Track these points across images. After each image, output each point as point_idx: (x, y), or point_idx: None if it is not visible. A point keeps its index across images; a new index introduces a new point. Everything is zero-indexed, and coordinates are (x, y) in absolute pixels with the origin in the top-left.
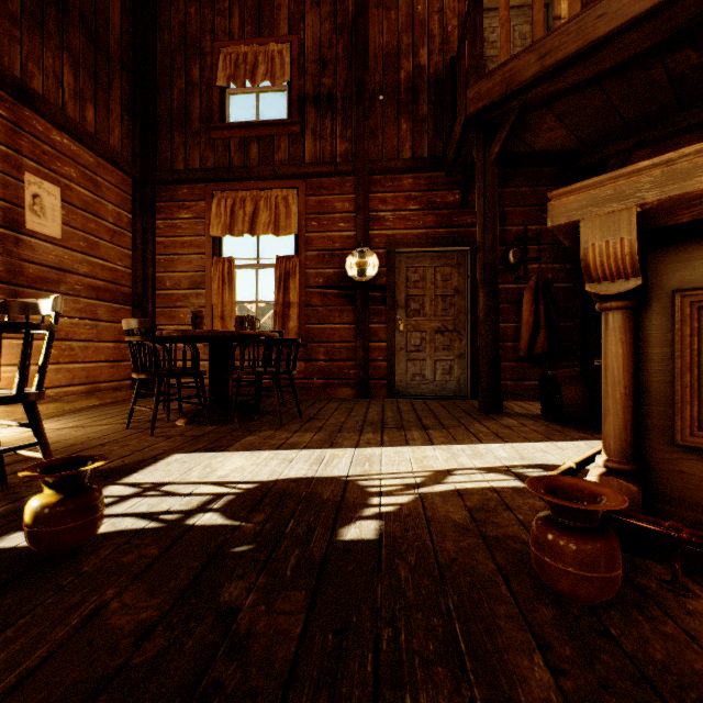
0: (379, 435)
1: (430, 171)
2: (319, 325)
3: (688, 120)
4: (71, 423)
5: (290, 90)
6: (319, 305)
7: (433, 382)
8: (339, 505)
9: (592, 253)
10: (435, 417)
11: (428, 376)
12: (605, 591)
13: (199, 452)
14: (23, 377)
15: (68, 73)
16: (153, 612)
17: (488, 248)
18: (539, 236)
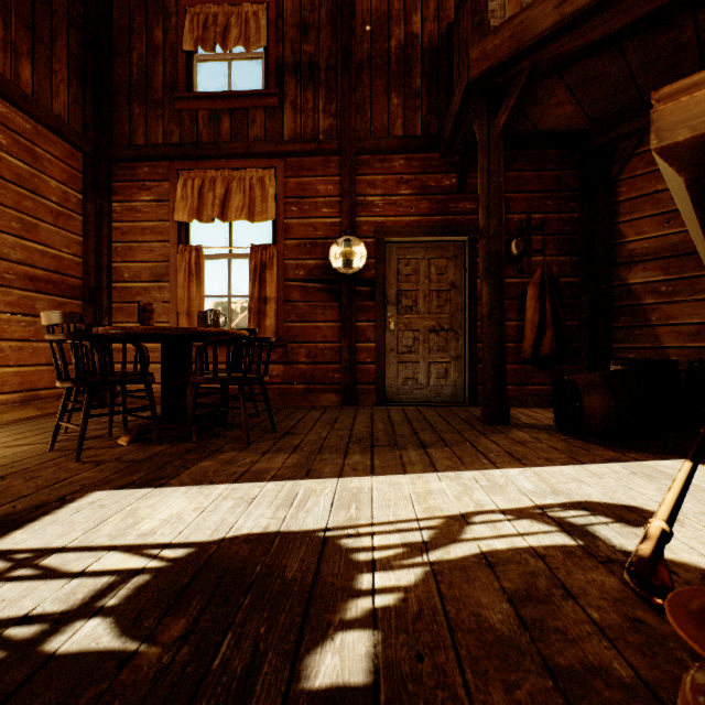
0: (368, 457)
1: (423, 152)
2: (299, 323)
3: None
4: None
5: (267, 58)
6: (299, 301)
7: (427, 387)
8: (310, 594)
9: None
10: (433, 430)
11: (422, 380)
12: None
13: (129, 487)
14: None
15: None
16: None
17: (492, 234)
18: (544, 226)
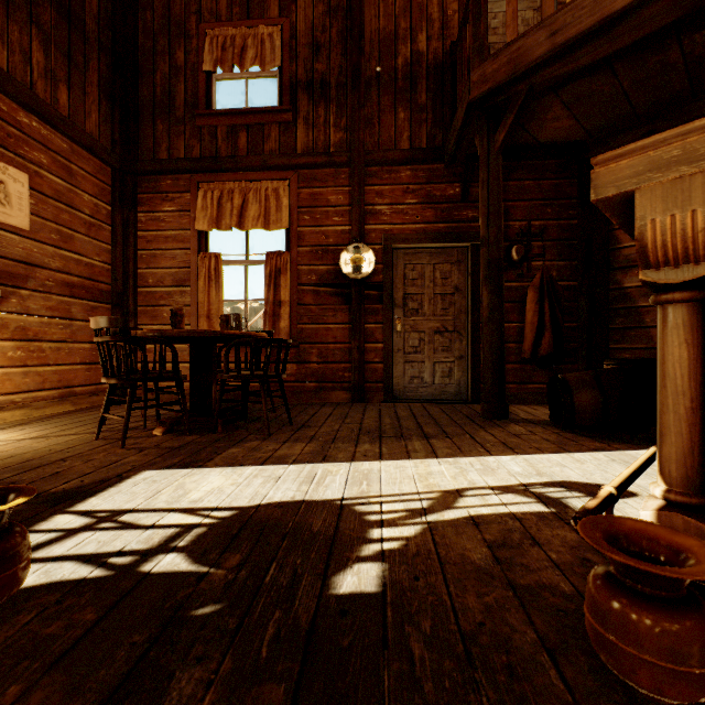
0: (377, 446)
1: (428, 163)
2: (311, 325)
3: (701, 109)
4: (36, 433)
5: (281, 76)
6: (311, 304)
7: (432, 385)
8: (333, 541)
9: (651, 230)
10: (436, 424)
11: (427, 378)
12: (704, 691)
13: (173, 468)
14: None
15: (38, 49)
16: None
17: (492, 243)
18: (543, 232)
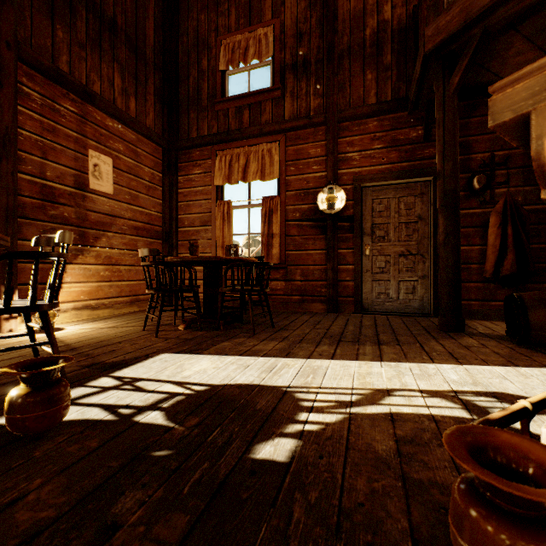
0: (333, 348)
1: (393, 113)
2: (296, 251)
3: None
4: (112, 324)
5: (273, 63)
6: (296, 235)
7: (397, 300)
8: (267, 417)
9: None
10: (392, 333)
11: (392, 294)
12: None
13: (181, 353)
14: (34, 292)
15: (117, 77)
16: (52, 512)
17: (447, 175)
18: (508, 161)
